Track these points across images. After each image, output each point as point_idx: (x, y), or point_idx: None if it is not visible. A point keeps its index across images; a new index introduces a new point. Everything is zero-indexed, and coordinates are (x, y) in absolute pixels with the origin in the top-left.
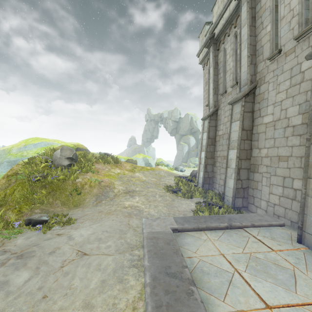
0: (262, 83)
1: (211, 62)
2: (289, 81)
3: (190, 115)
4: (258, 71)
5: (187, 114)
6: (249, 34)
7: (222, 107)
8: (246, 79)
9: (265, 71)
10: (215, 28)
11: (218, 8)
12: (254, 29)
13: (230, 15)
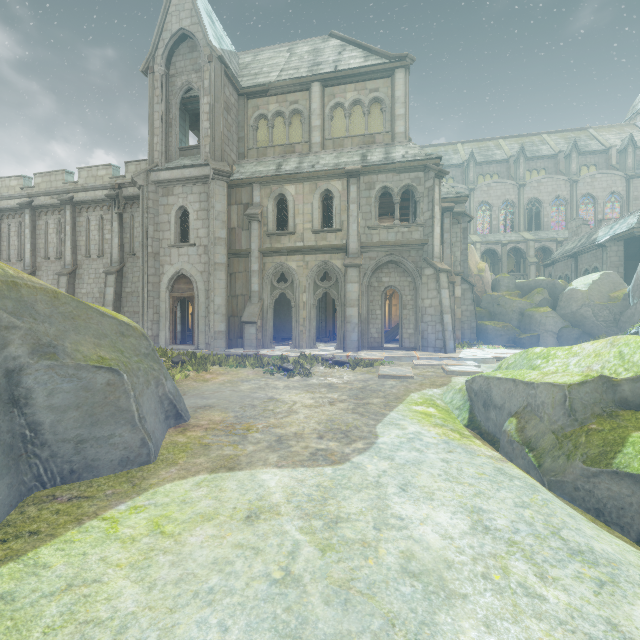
0: (40, 270)
1: None
2: (53, 276)
3: None
4: (38, 261)
5: None
6: (32, 237)
7: None
8: (30, 264)
9: (42, 264)
10: None
11: (2, 187)
12: (35, 234)
13: (16, 207)
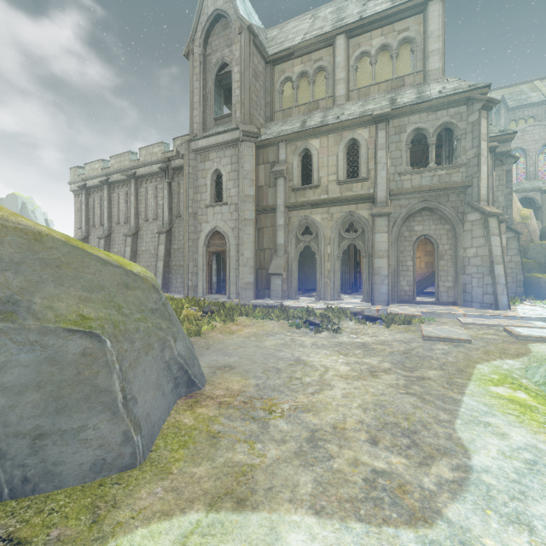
0: (114, 232)
1: (84, 201)
2: (123, 237)
3: (22, 198)
4: (112, 226)
5: (15, 196)
6: (108, 207)
7: (93, 235)
8: (107, 228)
9: (115, 228)
10: (87, 180)
11: (90, 170)
12: (111, 204)
13: (98, 185)
